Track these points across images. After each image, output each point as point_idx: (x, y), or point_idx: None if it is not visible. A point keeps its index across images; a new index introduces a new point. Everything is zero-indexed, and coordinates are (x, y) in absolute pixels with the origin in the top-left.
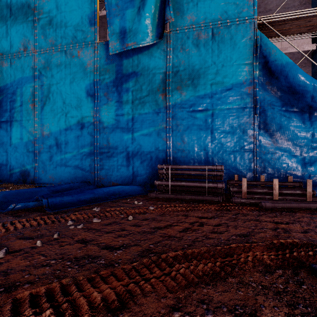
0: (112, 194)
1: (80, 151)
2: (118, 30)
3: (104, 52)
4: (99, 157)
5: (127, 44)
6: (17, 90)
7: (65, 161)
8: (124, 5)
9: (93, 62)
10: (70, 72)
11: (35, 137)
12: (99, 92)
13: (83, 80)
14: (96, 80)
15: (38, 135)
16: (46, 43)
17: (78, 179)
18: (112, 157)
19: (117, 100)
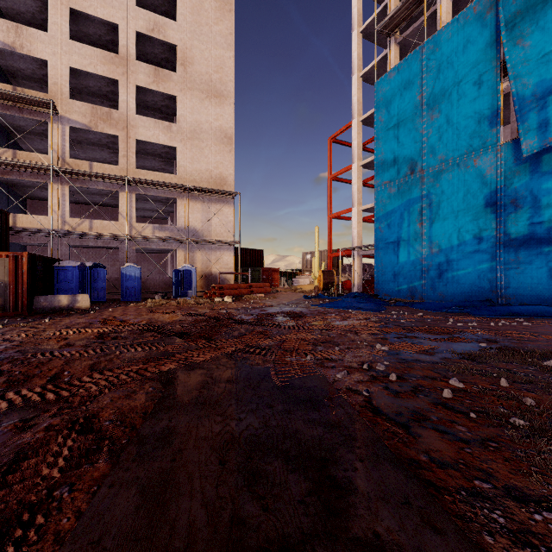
0: (530, 313)
1: (477, 267)
2: (535, 126)
3: (511, 153)
4: (503, 274)
5: (549, 139)
6: (404, 212)
7: (458, 279)
8: (544, 91)
9: (495, 167)
10: (463, 185)
11: (423, 255)
12: (504, 200)
13: (481, 191)
14: (500, 187)
15: (426, 253)
16: (435, 161)
17: (473, 297)
18: (524, 274)
19: (531, 206)
